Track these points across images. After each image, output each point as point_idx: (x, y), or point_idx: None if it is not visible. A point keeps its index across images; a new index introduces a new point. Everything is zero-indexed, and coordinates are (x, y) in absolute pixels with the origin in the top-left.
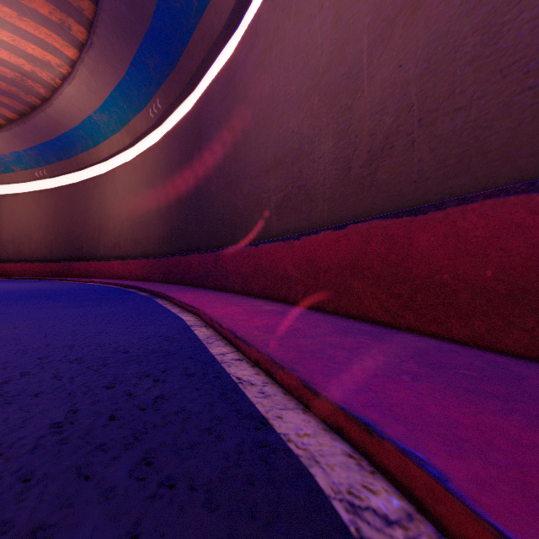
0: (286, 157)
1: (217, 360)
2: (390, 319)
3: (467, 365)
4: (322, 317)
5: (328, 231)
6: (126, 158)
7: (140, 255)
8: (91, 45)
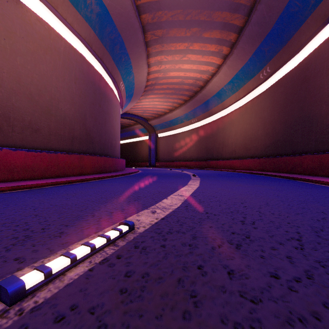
0: None
1: None
2: None
3: None
4: None
5: None
6: (239, 104)
7: (249, 156)
8: (232, 54)
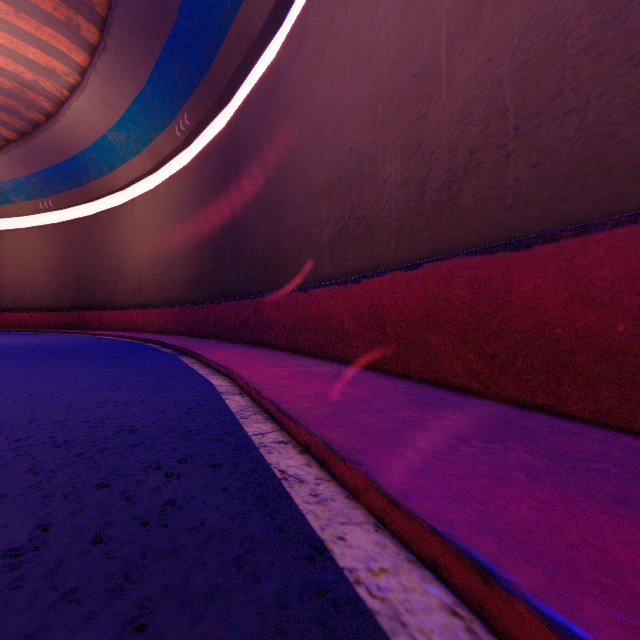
0: (342, 182)
1: (254, 444)
2: (480, 386)
3: (600, 456)
4: (390, 381)
5: (396, 272)
6: (148, 186)
7: (164, 303)
8: (104, 49)
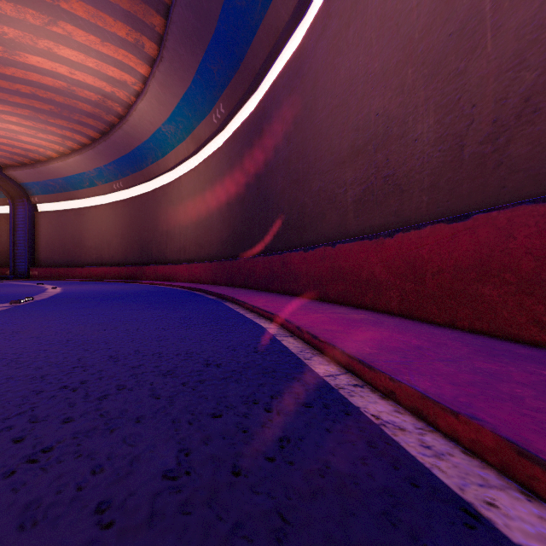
0: (368, 145)
1: (330, 385)
2: None
3: None
4: (437, 330)
5: (438, 224)
6: (191, 166)
7: (203, 259)
8: (161, 60)
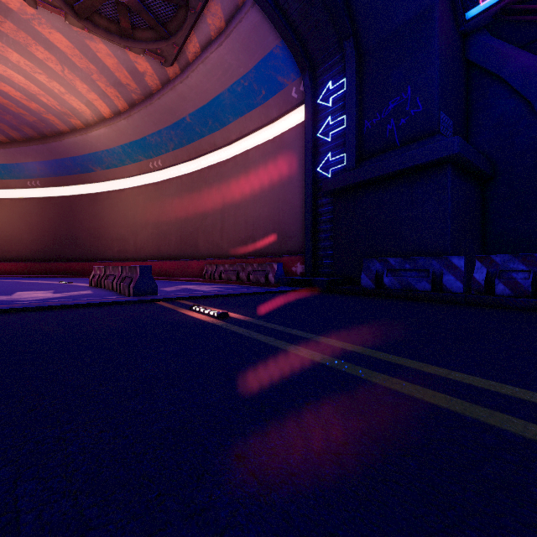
0: (121, 239)
1: None
2: None
3: None
4: None
5: (132, 262)
6: None
7: (9, 260)
8: None
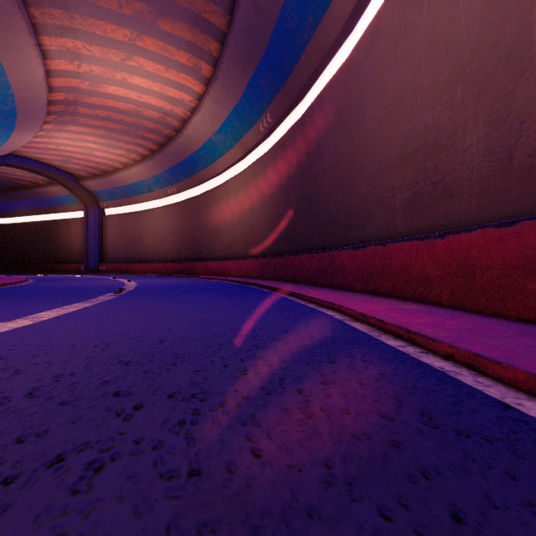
0: (417, 154)
1: (402, 351)
2: None
3: None
4: (486, 319)
5: (487, 228)
6: (237, 170)
7: (250, 255)
8: (216, 79)
